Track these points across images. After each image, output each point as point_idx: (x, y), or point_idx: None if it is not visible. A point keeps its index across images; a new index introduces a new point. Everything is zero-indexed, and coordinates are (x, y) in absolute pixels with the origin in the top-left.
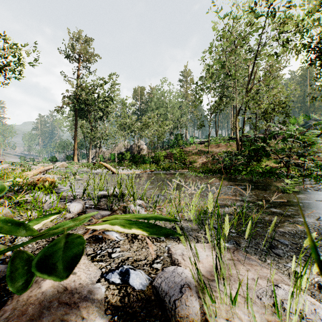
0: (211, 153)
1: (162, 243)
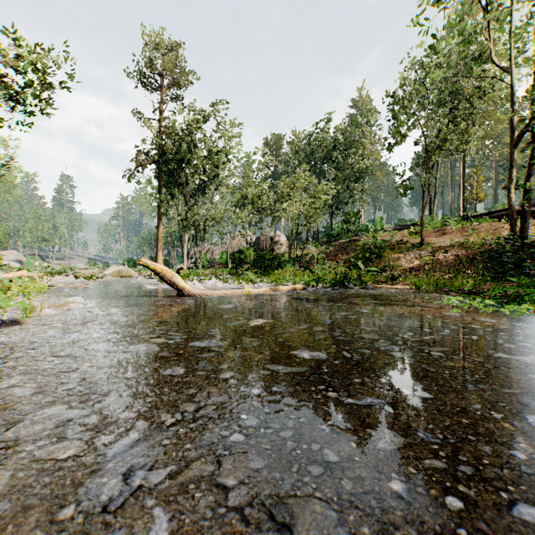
0: (429, 248)
1: None
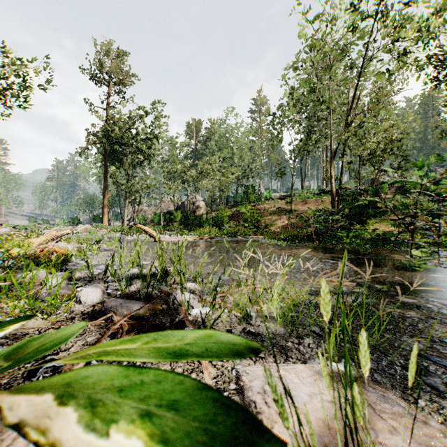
0: (295, 213)
1: (227, 361)
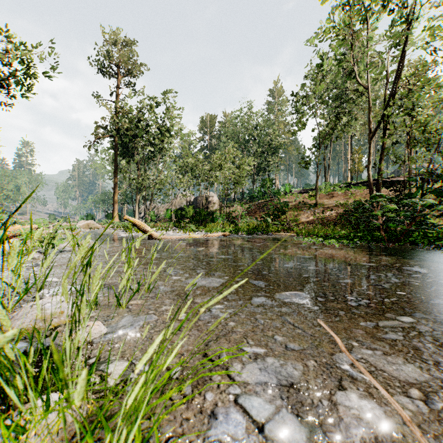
0: (321, 207)
1: None
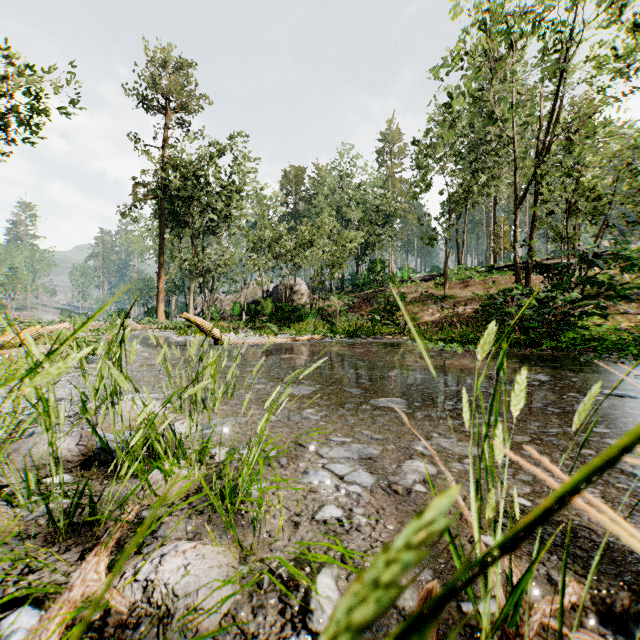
0: (451, 300)
1: None
